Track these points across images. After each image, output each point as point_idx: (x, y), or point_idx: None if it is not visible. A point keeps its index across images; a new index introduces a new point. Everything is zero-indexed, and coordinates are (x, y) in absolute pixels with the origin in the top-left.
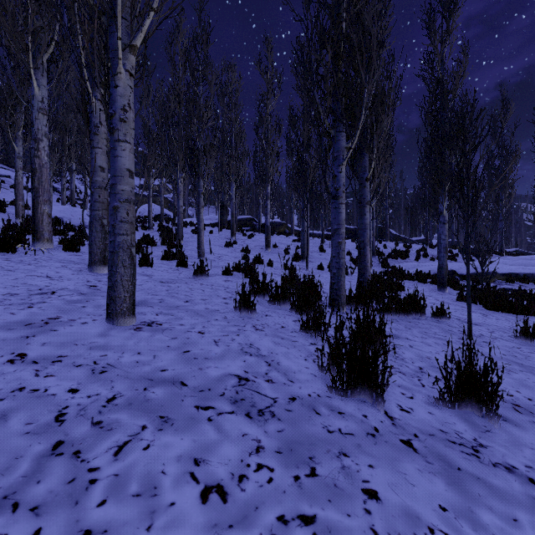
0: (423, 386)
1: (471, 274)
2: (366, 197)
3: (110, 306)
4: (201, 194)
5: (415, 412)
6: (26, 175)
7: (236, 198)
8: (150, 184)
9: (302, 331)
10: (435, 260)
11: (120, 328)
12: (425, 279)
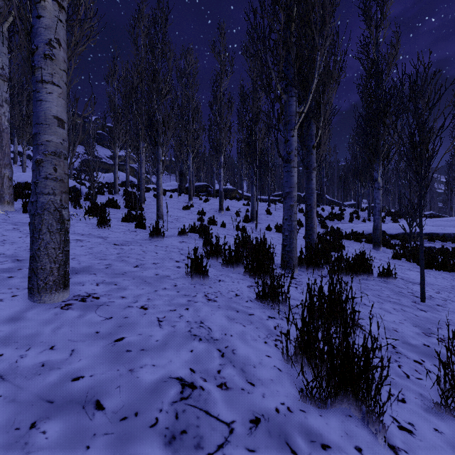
0: (408, 377)
1: (399, 234)
2: (313, 163)
3: (33, 279)
4: (159, 161)
5: (418, 431)
6: None
7: (193, 167)
8: (116, 153)
9: (257, 300)
10: (366, 221)
11: (43, 307)
12: (361, 239)
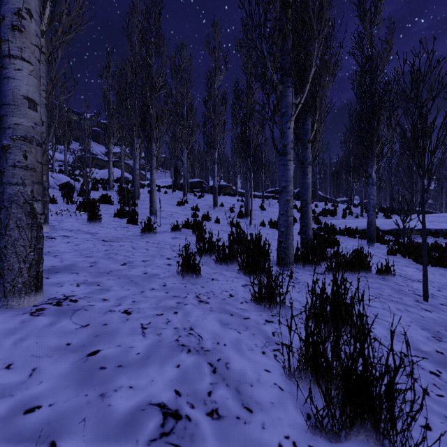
0: (427, 394)
1: (392, 230)
2: (308, 158)
3: None
4: (153, 156)
5: None
6: None
7: (187, 163)
8: (110, 149)
9: (253, 301)
10: (359, 217)
11: (9, 313)
12: (355, 234)
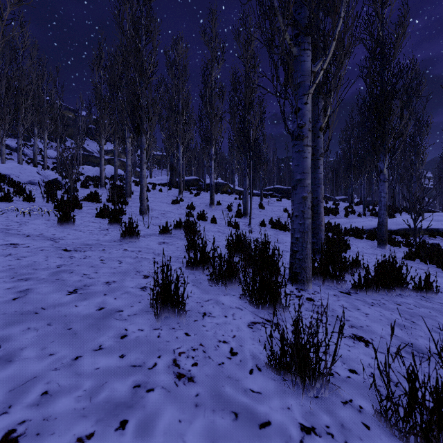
0: None
1: (399, 230)
2: (320, 149)
3: None
4: (143, 150)
5: None
6: None
7: (183, 160)
8: (102, 145)
9: (270, 365)
10: (362, 216)
11: None
12: (362, 235)
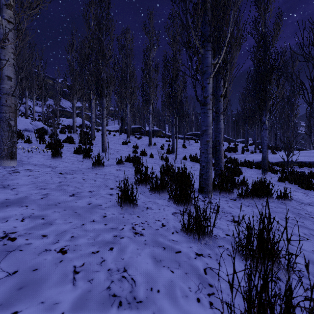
0: None
1: (278, 162)
2: (221, 109)
3: None
4: (104, 108)
5: None
6: None
7: (130, 114)
8: (74, 104)
9: (183, 231)
10: (254, 153)
11: None
12: (252, 166)
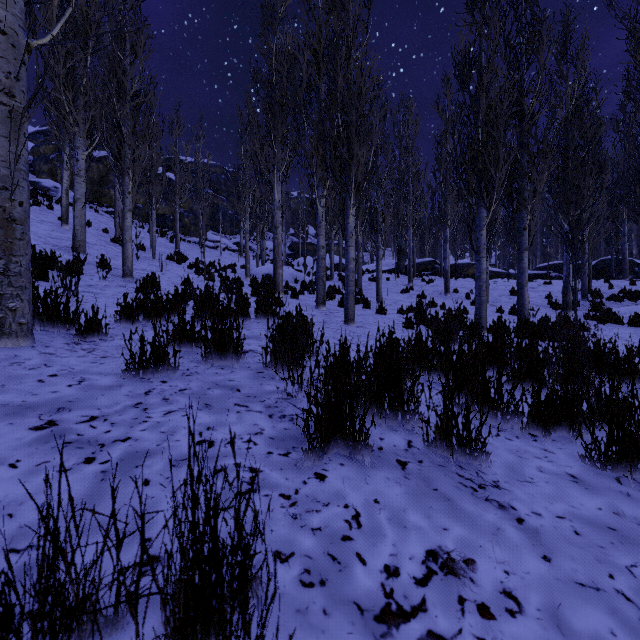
0: None
1: None
2: (524, 244)
3: (346, 317)
4: (379, 248)
5: None
6: (227, 237)
7: (414, 242)
8: (332, 238)
9: None
10: None
11: (351, 326)
12: (639, 323)
